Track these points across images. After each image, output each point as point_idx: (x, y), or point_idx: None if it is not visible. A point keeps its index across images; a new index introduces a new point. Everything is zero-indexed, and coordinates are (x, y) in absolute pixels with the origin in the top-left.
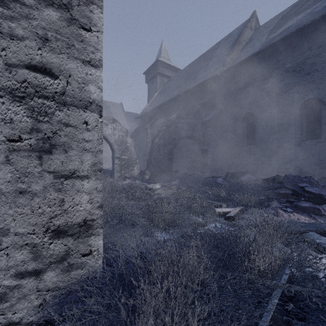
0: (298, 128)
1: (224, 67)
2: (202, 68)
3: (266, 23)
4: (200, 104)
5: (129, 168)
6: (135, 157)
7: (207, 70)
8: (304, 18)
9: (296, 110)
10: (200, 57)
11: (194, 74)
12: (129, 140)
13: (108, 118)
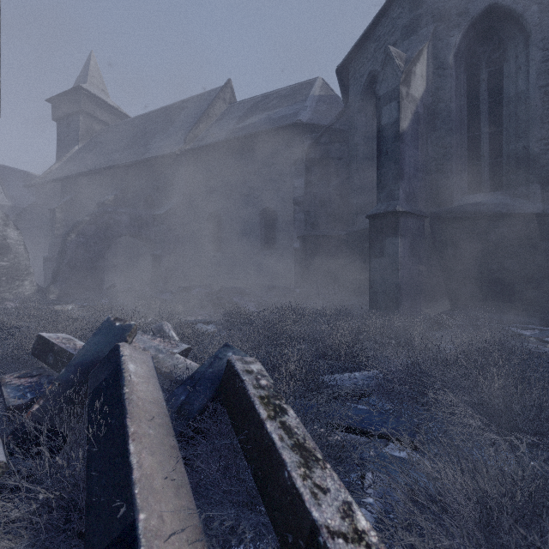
0: (258, 237)
1: (186, 145)
2: (159, 132)
3: (240, 101)
4: (153, 188)
5: (13, 283)
6: (27, 264)
7: (165, 138)
8: (265, 121)
9: (257, 218)
10: (159, 111)
11: (147, 136)
12: (13, 233)
13: None
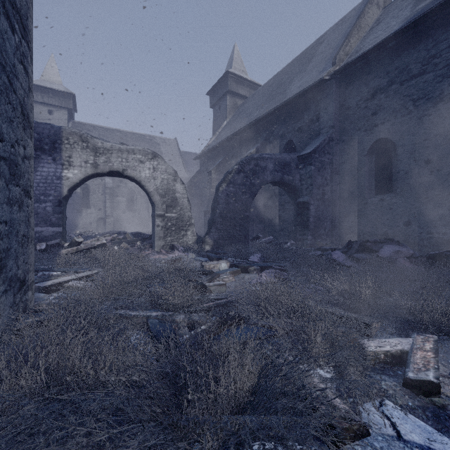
0: None
1: (335, 66)
2: (296, 75)
3: None
4: (294, 130)
5: (179, 232)
6: (189, 215)
7: (304, 76)
8: None
9: None
10: (292, 62)
11: (283, 85)
12: (179, 187)
13: (144, 151)
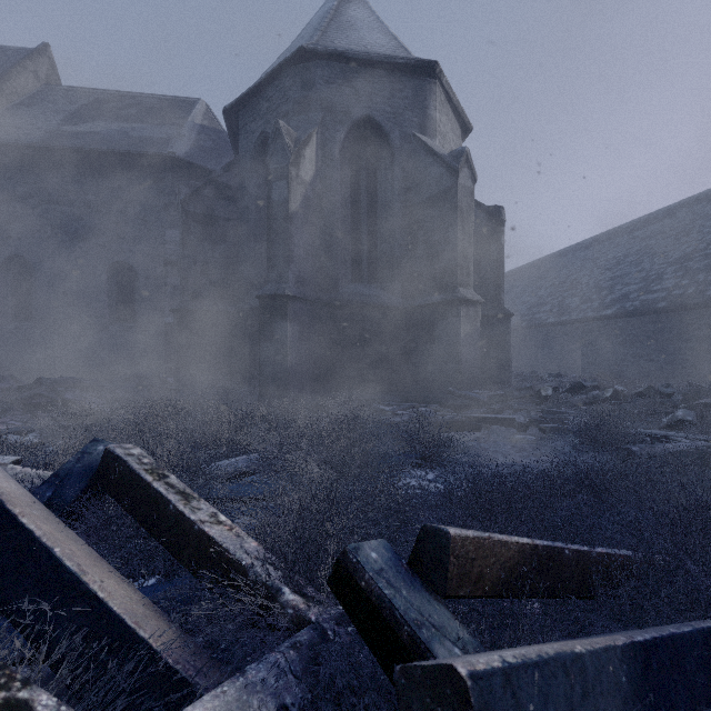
0: (106, 303)
1: None
2: None
3: (70, 87)
4: None
5: None
6: None
7: None
8: (118, 135)
9: (103, 274)
10: None
11: None
12: None
13: None
